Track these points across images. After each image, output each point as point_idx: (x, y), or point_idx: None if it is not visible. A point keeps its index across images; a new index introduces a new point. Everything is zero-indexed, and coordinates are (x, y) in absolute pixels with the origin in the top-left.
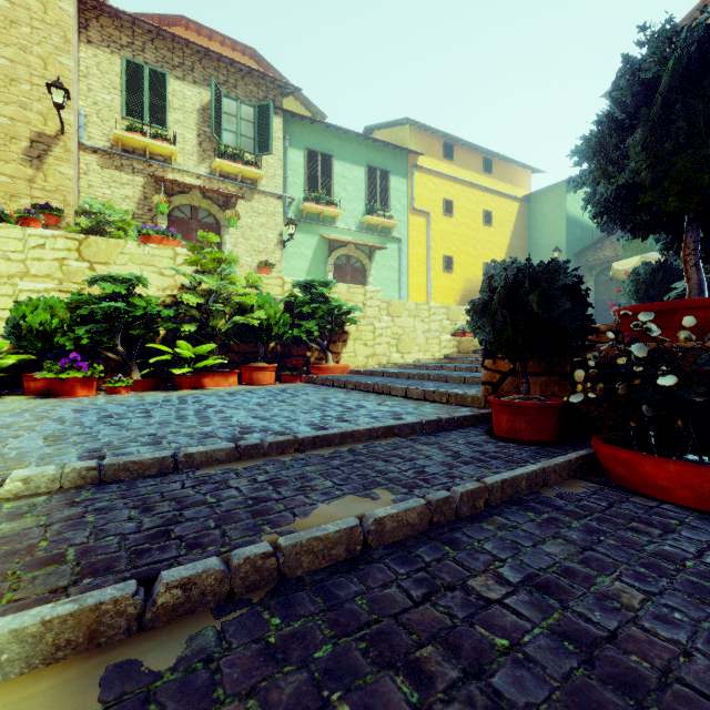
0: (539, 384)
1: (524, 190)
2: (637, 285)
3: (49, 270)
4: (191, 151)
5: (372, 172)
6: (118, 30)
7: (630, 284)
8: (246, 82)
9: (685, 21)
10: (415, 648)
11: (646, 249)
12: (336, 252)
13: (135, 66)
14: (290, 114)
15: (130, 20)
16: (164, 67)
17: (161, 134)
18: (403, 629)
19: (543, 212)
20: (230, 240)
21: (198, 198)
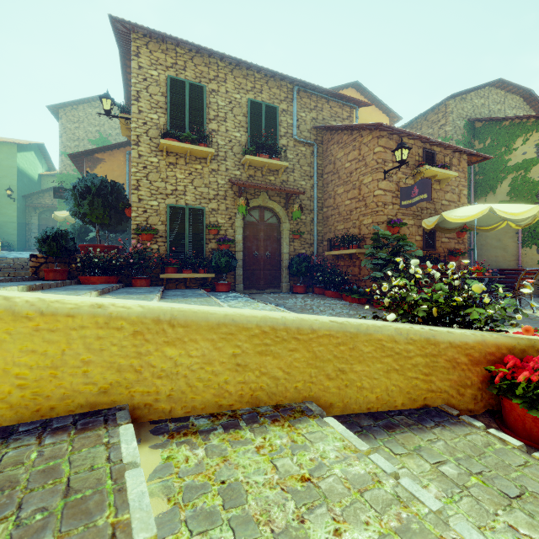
0: (57, 266)
1: None
2: (75, 231)
3: None
4: None
5: None
6: None
7: (72, 230)
8: None
9: (91, 99)
10: (73, 288)
11: None
12: None
13: None
14: None
15: None
16: None
17: None
18: (69, 288)
19: None
20: None
21: None
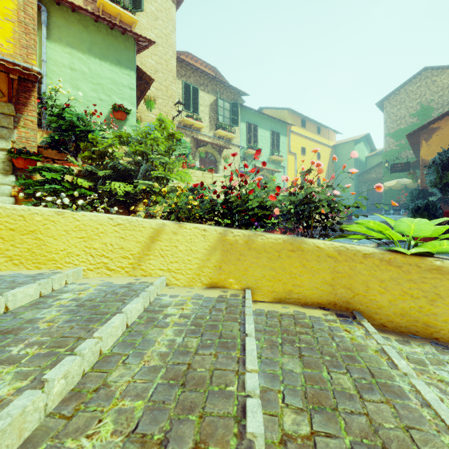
0: None
1: (333, 142)
2: (412, 197)
3: (218, 189)
4: (206, 125)
5: (273, 134)
6: (180, 68)
7: (409, 197)
8: (227, 91)
9: (411, 78)
10: None
11: (394, 176)
12: (259, 173)
13: (187, 85)
14: (240, 105)
15: (185, 63)
16: (197, 85)
17: (199, 118)
18: None
19: (342, 154)
20: (221, 168)
21: (210, 148)
